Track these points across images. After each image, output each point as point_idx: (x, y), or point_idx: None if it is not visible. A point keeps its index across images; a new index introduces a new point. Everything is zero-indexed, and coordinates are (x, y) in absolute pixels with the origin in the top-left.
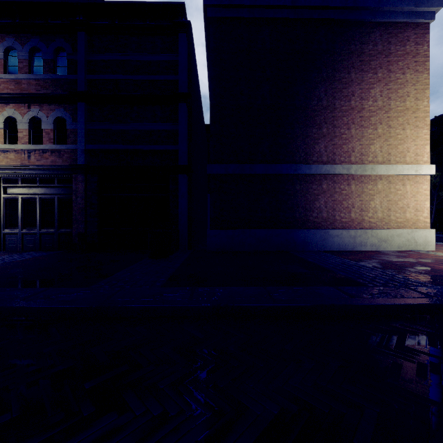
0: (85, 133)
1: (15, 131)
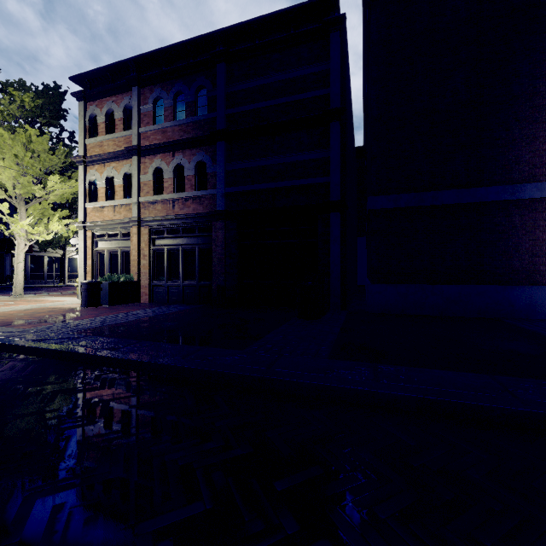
0: (225, 175)
1: (162, 182)
